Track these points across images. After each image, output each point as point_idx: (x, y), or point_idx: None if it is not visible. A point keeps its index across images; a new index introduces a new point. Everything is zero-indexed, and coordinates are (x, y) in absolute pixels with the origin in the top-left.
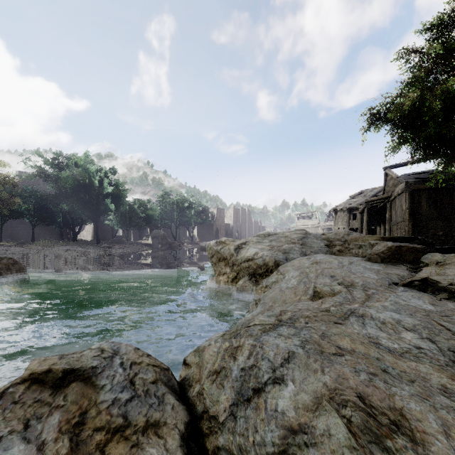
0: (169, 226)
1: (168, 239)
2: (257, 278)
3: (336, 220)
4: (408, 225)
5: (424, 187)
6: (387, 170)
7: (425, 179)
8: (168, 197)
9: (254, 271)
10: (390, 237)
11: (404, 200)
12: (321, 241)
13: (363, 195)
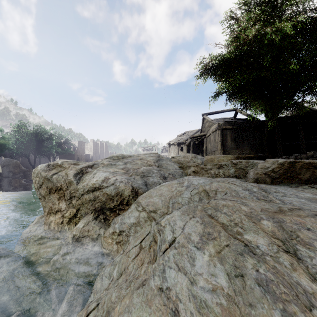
0: (26, 155)
1: (21, 167)
2: (107, 215)
3: (170, 151)
4: (220, 152)
5: (228, 127)
6: (204, 116)
7: (228, 122)
8: (24, 127)
9: (103, 205)
10: (246, 156)
11: (217, 135)
12: (174, 163)
13: (186, 135)
